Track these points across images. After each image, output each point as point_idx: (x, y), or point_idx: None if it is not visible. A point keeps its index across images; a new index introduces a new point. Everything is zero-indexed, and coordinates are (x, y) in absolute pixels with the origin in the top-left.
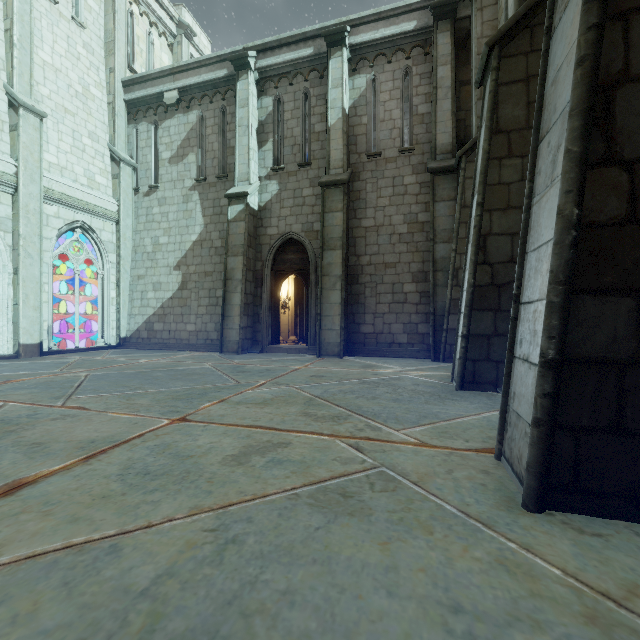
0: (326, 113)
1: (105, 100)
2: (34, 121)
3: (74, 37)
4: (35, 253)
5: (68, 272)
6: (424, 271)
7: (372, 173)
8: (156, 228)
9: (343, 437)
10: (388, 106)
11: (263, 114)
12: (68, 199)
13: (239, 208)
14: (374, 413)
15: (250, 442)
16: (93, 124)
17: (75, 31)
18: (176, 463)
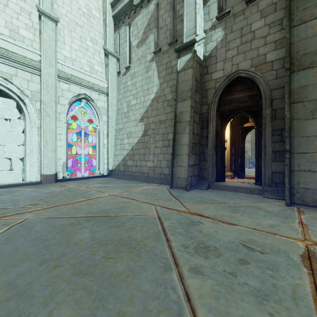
0: None
1: (101, 19)
2: (51, 25)
3: None
4: (52, 113)
5: (78, 128)
6: None
7: None
8: (129, 95)
9: None
10: None
11: None
12: (75, 79)
13: (187, 58)
14: None
15: None
16: (93, 33)
17: None
18: None
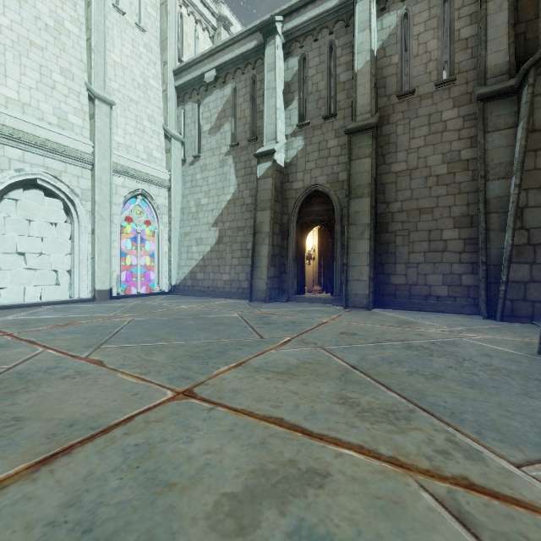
0: (352, 59)
1: (160, 89)
2: (106, 109)
3: (137, 40)
4: (107, 216)
5: (132, 231)
6: (469, 215)
7: (403, 114)
8: (198, 191)
9: (419, 471)
10: (422, 38)
11: (289, 75)
12: (131, 171)
13: (267, 165)
14: (450, 410)
15: (264, 460)
16: (151, 109)
17: (138, 35)
18: (142, 503)
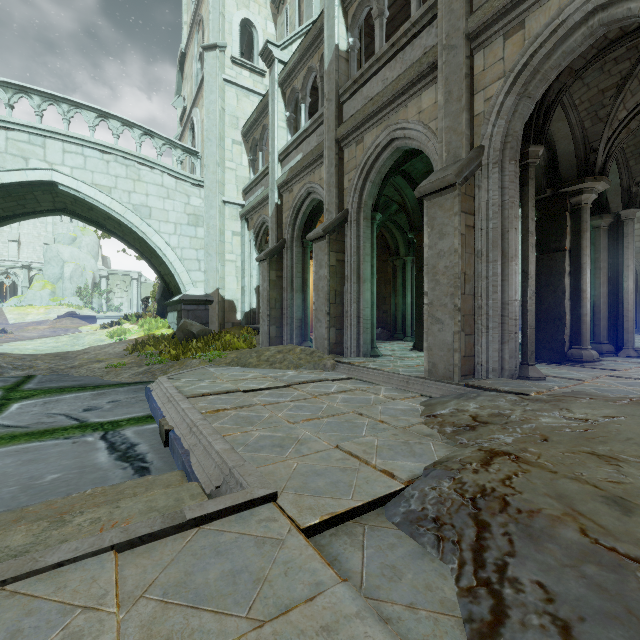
0: None
1: None
2: None
3: None
4: None
5: None
6: None
7: None
8: None
9: None
10: None
11: None
12: None
13: None
14: None
15: None
16: None
17: None
18: None
